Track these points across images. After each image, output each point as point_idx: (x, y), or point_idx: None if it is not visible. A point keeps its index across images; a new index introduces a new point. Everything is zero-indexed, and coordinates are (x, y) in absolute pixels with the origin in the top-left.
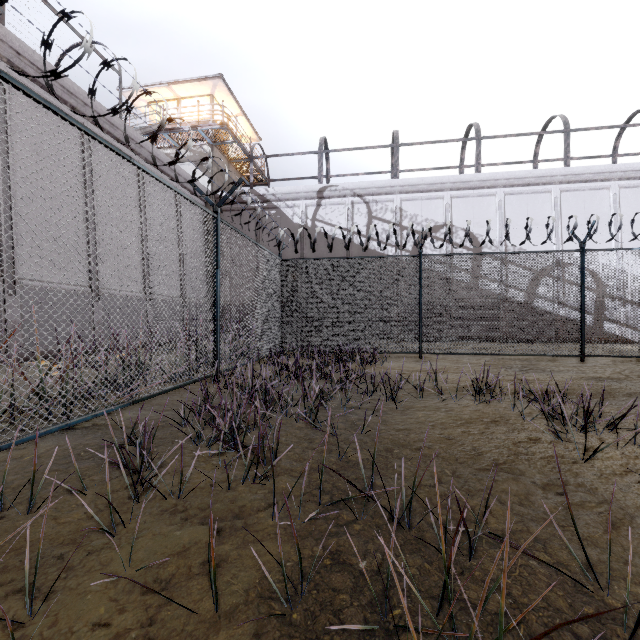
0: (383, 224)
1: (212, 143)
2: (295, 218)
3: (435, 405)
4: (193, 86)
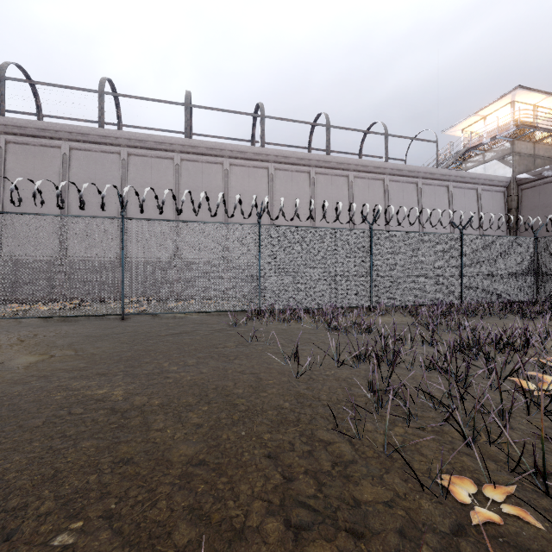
0: None
1: (512, 139)
2: None
3: (550, 323)
4: (494, 105)
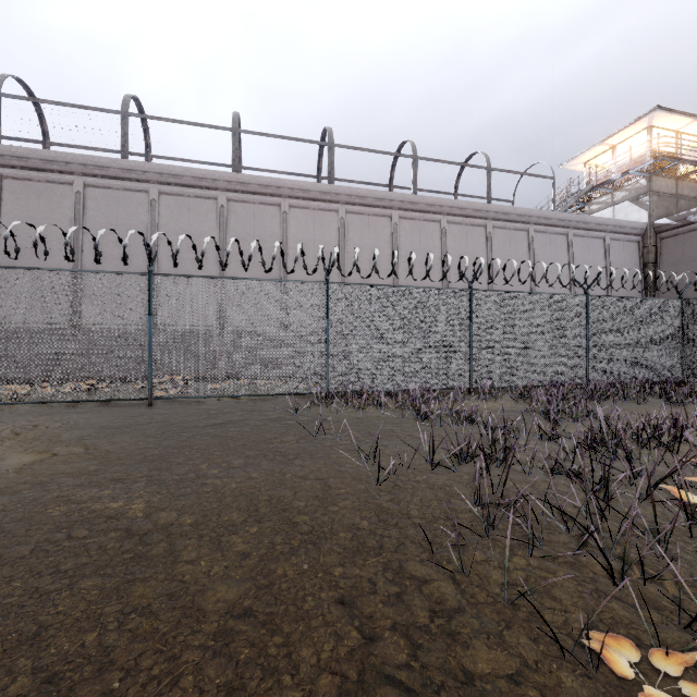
0: None
1: (649, 175)
2: None
3: None
4: (626, 131)
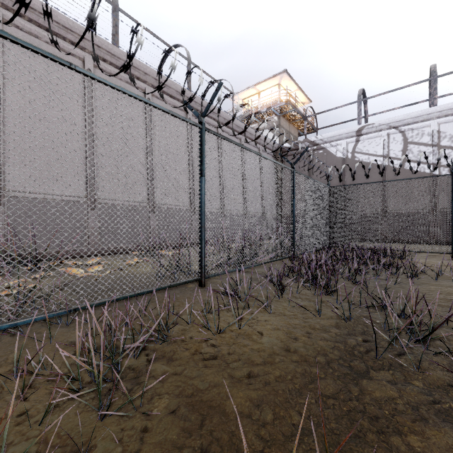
0: (419, 147)
1: (279, 114)
2: (338, 153)
3: (448, 284)
4: (268, 82)
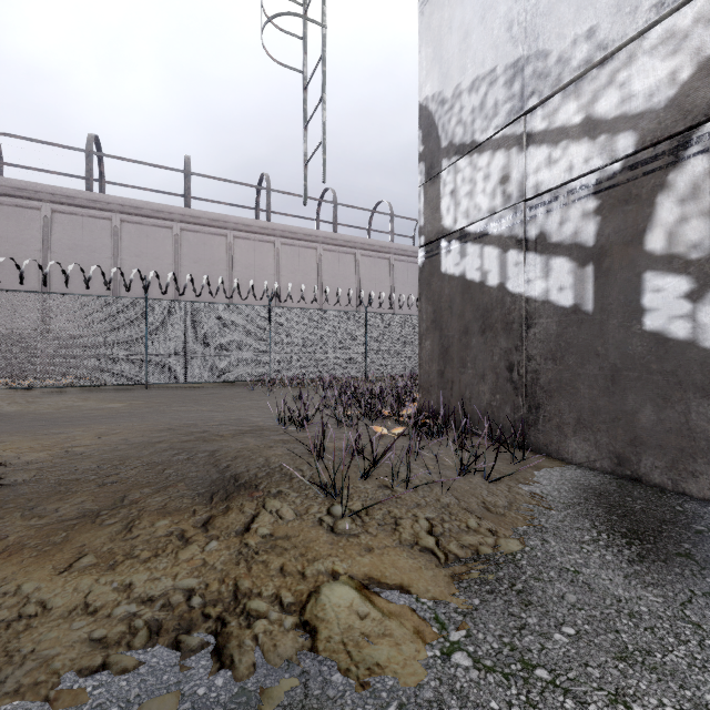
0: None
1: None
2: None
3: None
4: None
